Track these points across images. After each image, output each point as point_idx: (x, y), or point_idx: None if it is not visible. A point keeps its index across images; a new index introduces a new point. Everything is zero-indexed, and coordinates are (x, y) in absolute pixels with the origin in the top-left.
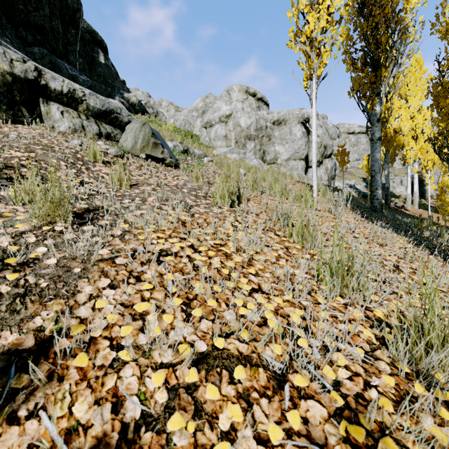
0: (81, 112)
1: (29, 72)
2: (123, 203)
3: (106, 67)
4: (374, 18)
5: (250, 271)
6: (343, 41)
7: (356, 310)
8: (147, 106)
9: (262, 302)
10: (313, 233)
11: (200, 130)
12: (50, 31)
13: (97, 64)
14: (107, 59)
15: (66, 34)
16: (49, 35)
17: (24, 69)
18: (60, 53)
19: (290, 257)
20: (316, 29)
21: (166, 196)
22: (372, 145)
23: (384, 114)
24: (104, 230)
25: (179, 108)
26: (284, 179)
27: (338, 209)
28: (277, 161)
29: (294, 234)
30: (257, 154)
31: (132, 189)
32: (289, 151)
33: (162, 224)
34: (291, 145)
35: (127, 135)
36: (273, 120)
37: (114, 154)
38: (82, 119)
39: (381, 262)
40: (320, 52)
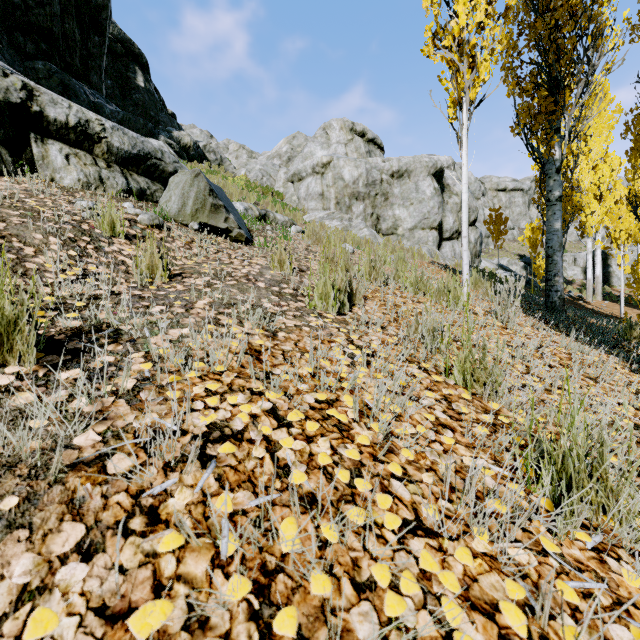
0: (98, 156)
1: (12, 92)
2: (149, 315)
3: (147, 93)
4: (554, 13)
5: (392, 469)
6: (503, 49)
7: (632, 576)
8: (207, 150)
9: (431, 571)
10: (494, 372)
11: (285, 185)
12: (61, 37)
13: (133, 88)
14: (148, 82)
15: (86, 42)
16: (60, 43)
17: (5, 86)
18: (77, 71)
19: (457, 423)
20: (468, 26)
21: (229, 296)
22: (548, 208)
23: (567, 161)
24: (94, 386)
25: (254, 153)
26: (412, 259)
27: (507, 312)
28: (397, 230)
29: (455, 370)
30: (367, 221)
31: (172, 284)
32: (415, 217)
33: (216, 361)
34: (418, 208)
35: (171, 192)
36: (391, 171)
37: (146, 223)
38: (100, 167)
39: (613, 422)
40: (474, 64)
